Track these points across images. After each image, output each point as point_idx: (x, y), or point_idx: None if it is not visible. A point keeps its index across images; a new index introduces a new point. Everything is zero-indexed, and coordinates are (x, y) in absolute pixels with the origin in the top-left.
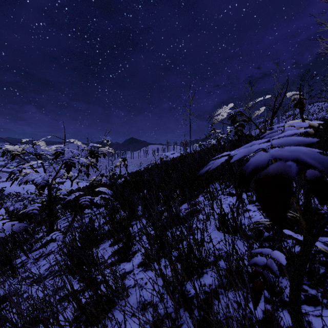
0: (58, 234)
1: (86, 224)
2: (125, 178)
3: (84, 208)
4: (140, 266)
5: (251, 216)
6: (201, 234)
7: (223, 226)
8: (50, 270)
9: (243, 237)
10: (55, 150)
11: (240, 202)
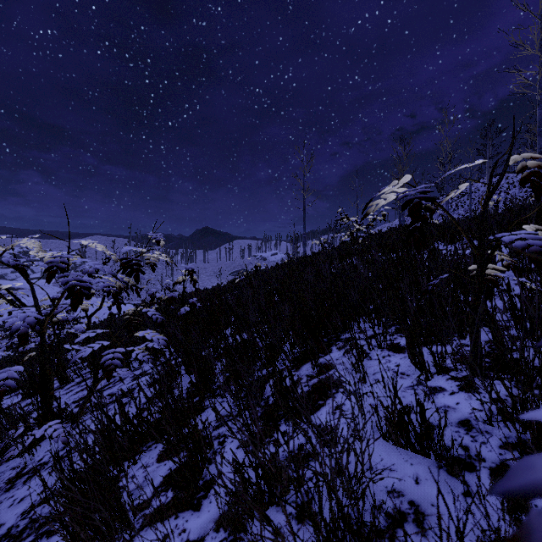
0: (58, 426)
1: (109, 418)
2: (192, 306)
3: (110, 374)
4: (221, 527)
5: (449, 404)
6: (355, 461)
7: (397, 434)
8: (33, 517)
9: (443, 463)
10: (47, 263)
11: (419, 368)
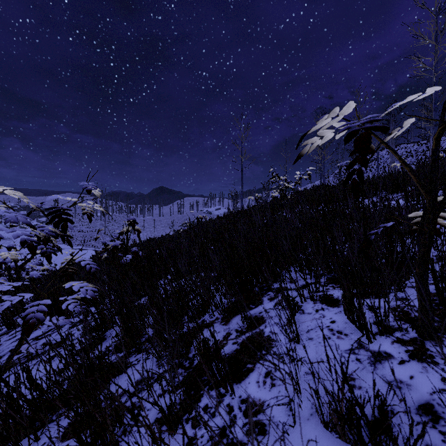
0: None
1: (1, 391)
2: (134, 254)
3: (30, 329)
4: None
5: (401, 378)
6: None
7: (344, 427)
8: None
9: None
10: None
11: (358, 327)
